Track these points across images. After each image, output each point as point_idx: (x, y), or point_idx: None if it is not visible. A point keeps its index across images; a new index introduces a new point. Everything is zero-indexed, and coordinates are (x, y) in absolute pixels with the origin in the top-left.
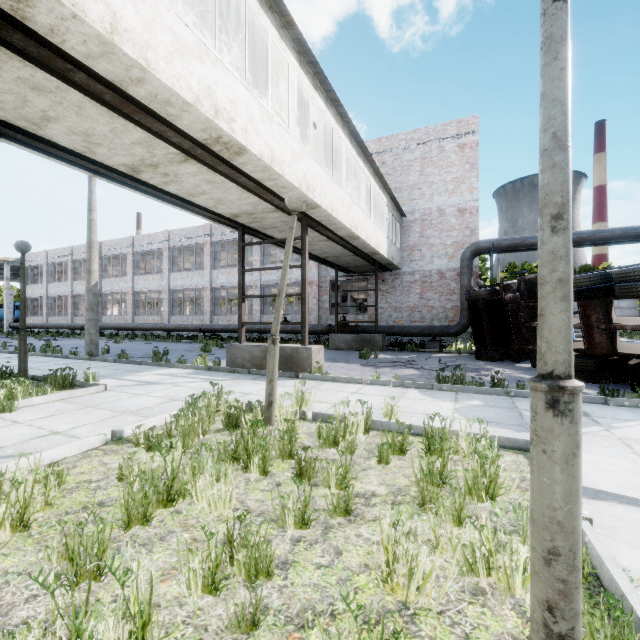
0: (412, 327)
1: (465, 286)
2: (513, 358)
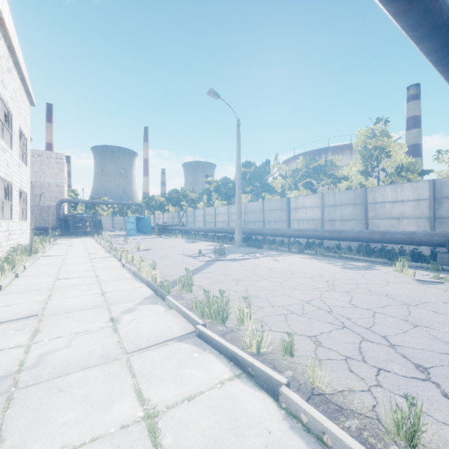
0: (36, 227)
1: (58, 213)
2: (71, 235)
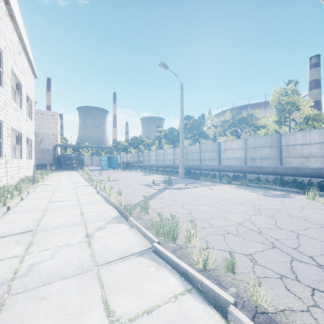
0: (39, 164)
1: (54, 154)
2: (63, 169)
